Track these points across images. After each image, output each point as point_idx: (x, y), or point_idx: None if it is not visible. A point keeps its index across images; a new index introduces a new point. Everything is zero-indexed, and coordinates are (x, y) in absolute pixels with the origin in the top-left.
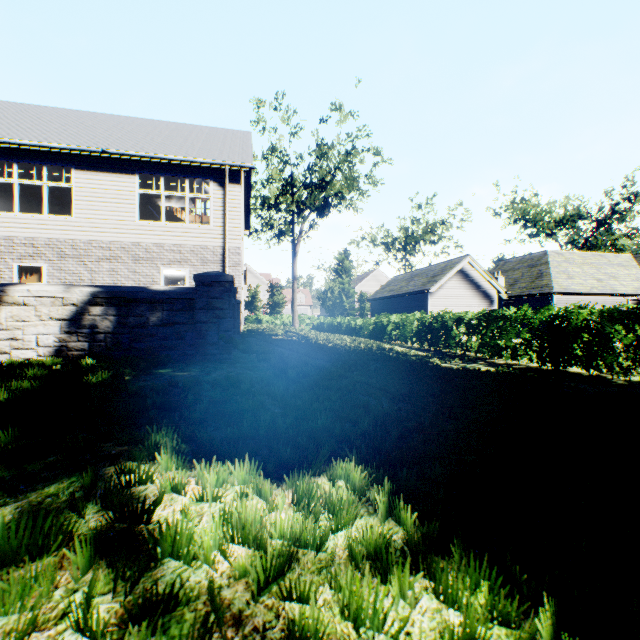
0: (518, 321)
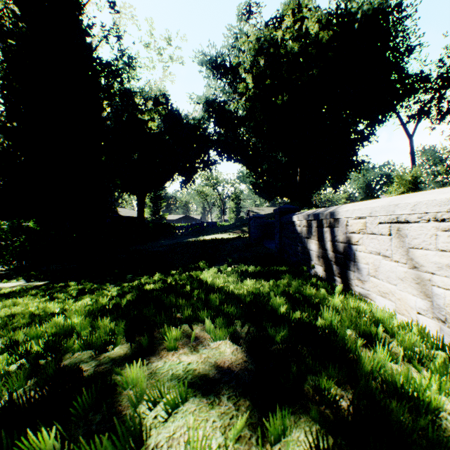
0: None
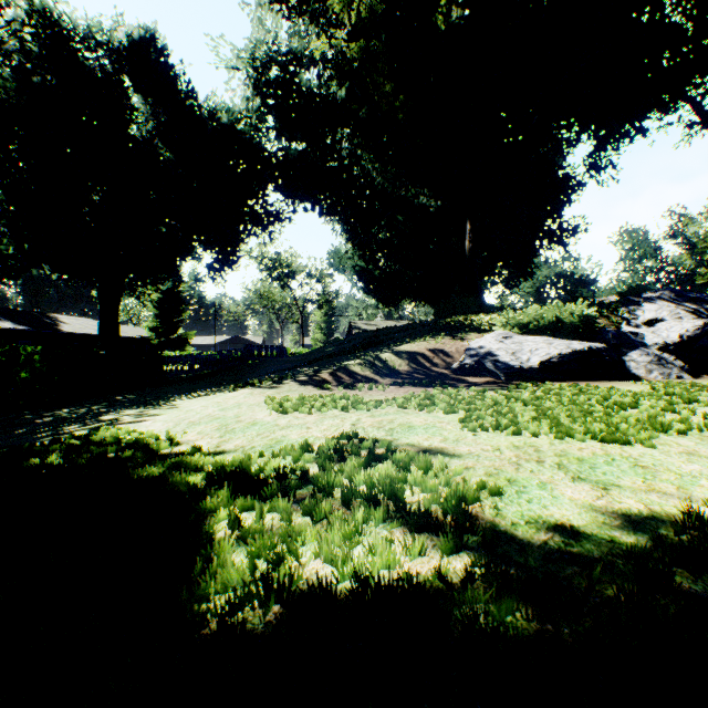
0: None
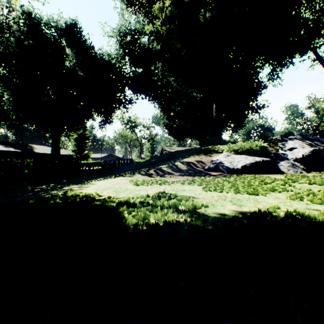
0: None
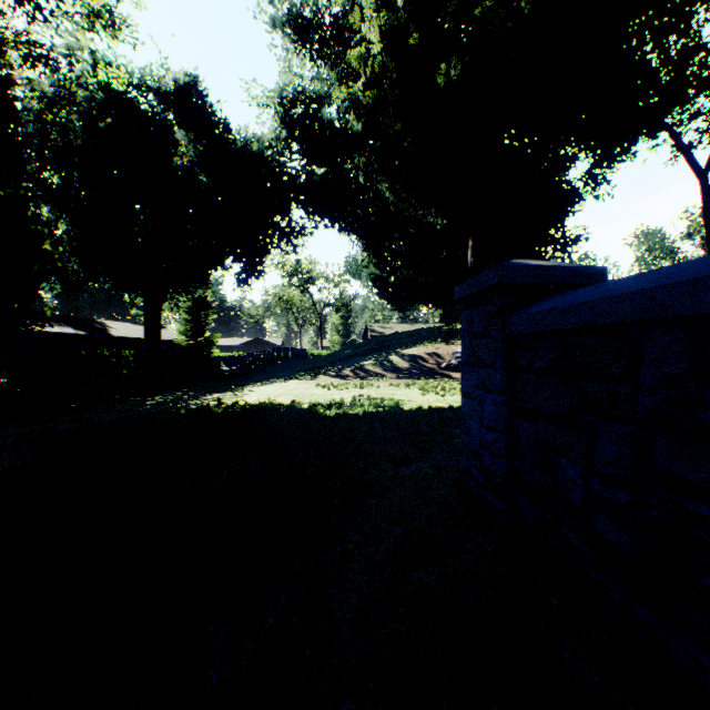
0: None
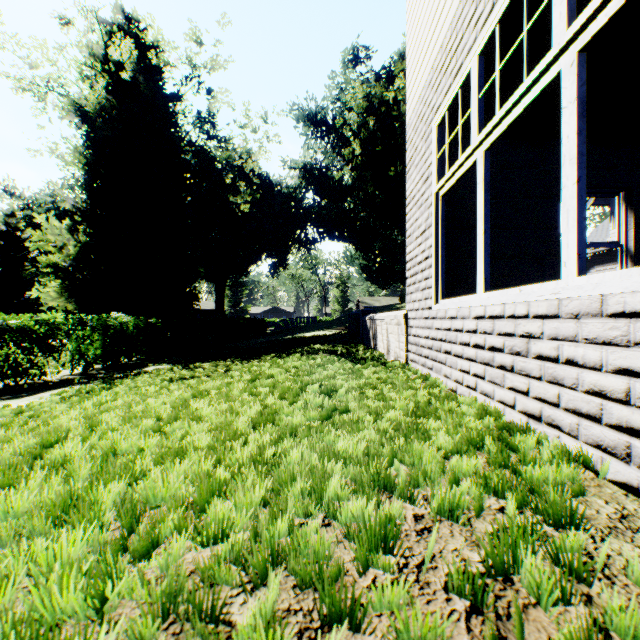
0: (99, 328)
